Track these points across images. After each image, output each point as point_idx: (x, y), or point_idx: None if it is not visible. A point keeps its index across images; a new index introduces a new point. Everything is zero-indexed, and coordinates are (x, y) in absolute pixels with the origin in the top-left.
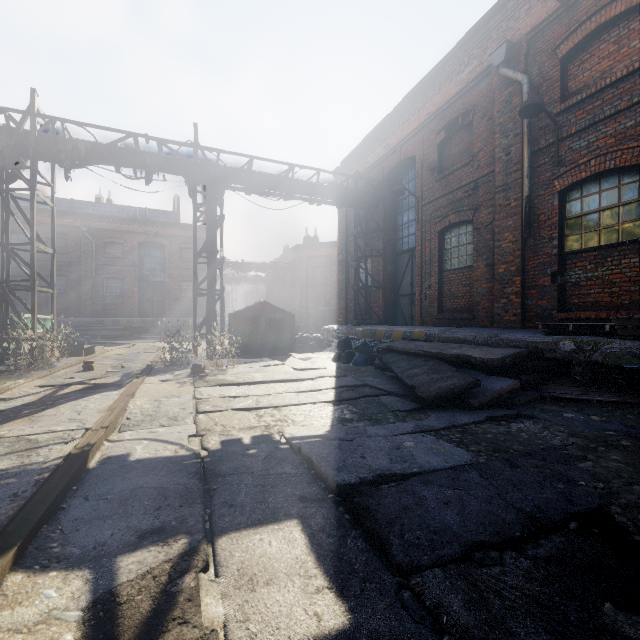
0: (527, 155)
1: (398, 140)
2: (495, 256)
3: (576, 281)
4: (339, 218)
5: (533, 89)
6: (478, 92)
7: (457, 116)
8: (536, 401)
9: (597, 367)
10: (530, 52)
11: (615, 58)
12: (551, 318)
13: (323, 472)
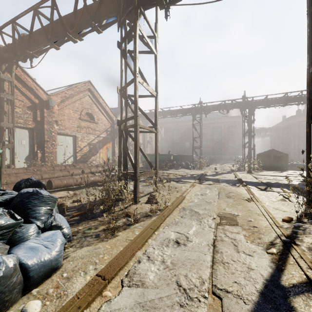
0: None
1: None
2: None
3: None
4: None
5: None
6: None
7: None
8: None
9: None
10: None
11: None
12: None
13: (292, 186)
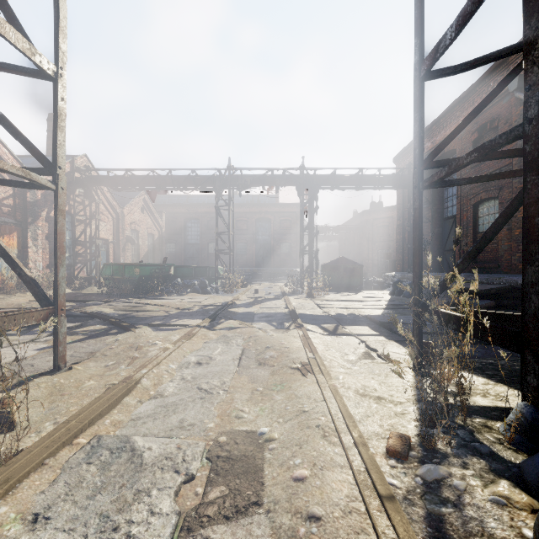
0: None
1: (442, 138)
2: (512, 223)
3: None
4: (397, 193)
5: None
6: (501, 106)
7: (486, 122)
8: None
9: None
10: None
11: None
12: None
13: (375, 319)
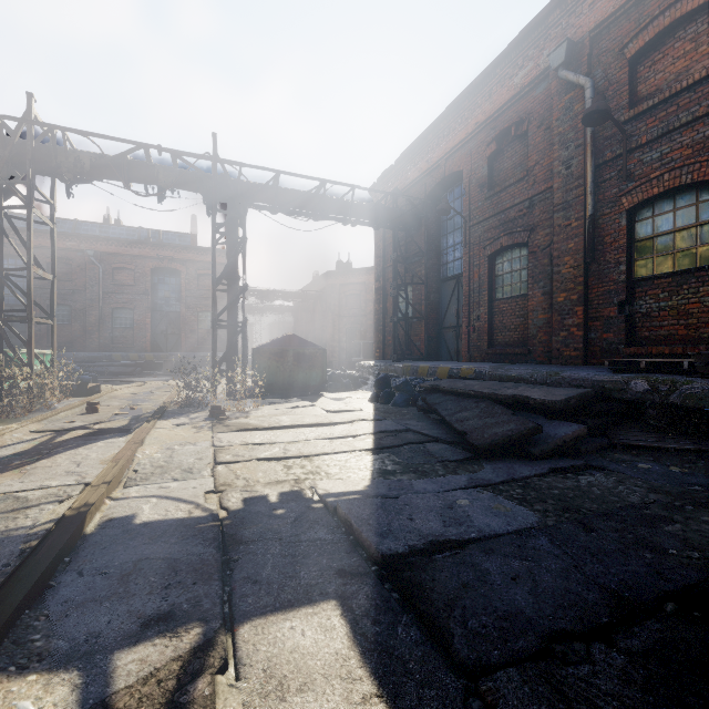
0: (590, 169)
1: (443, 153)
2: (553, 283)
3: (647, 311)
4: (376, 241)
5: (597, 94)
6: (534, 98)
7: (510, 125)
8: (605, 449)
9: (674, 410)
10: (594, 52)
11: (692, 58)
12: (618, 353)
13: (365, 539)
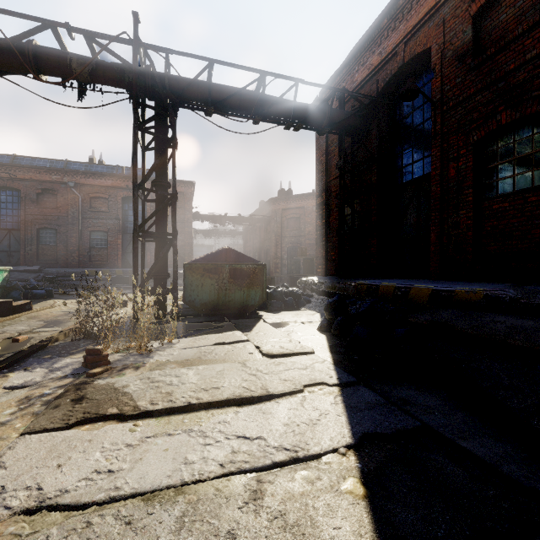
0: None
1: (401, 36)
2: None
3: None
4: (318, 156)
5: None
6: None
7: None
8: None
9: None
10: None
11: None
12: None
13: None
